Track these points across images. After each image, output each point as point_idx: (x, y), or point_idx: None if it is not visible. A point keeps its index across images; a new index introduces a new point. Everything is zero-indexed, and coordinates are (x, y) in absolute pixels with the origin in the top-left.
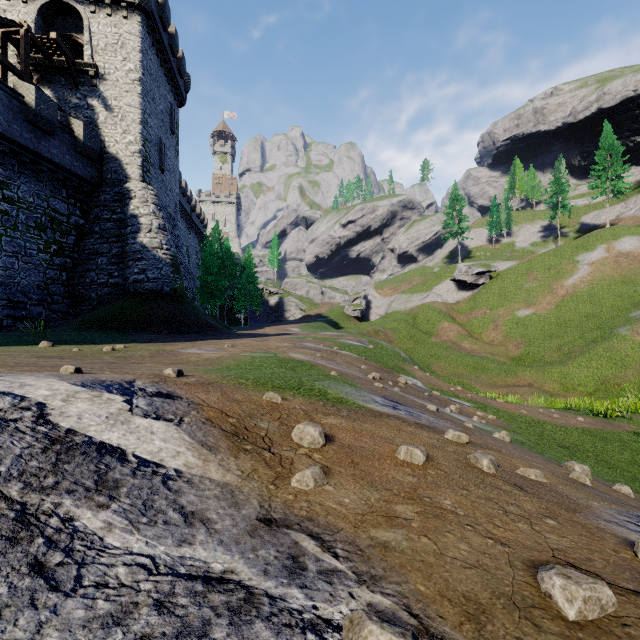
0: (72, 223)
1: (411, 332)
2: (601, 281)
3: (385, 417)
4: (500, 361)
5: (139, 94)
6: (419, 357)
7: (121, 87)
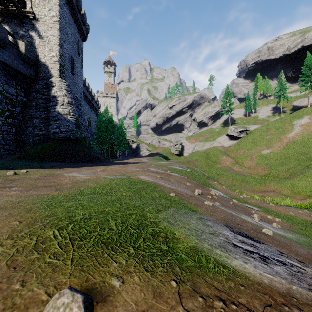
0: (19, 100)
1: (206, 162)
2: (307, 135)
3: (288, 311)
4: (255, 177)
5: (58, 29)
6: (211, 175)
7: (48, 25)
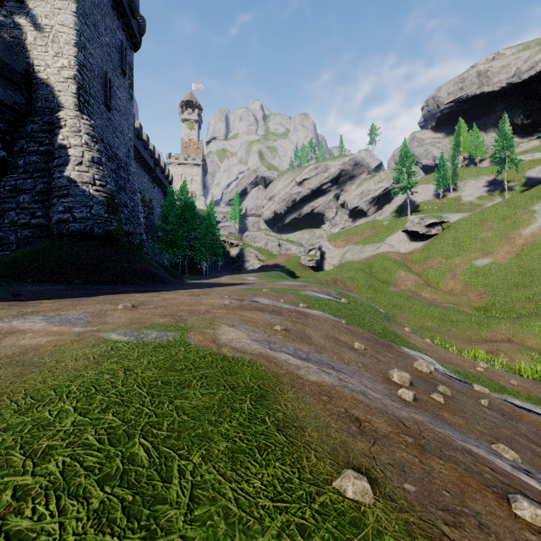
0: None
1: (369, 281)
2: None
3: None
4: (466, 312)
5: (73, 12)
6: (381, 307)
7: (53, 4)
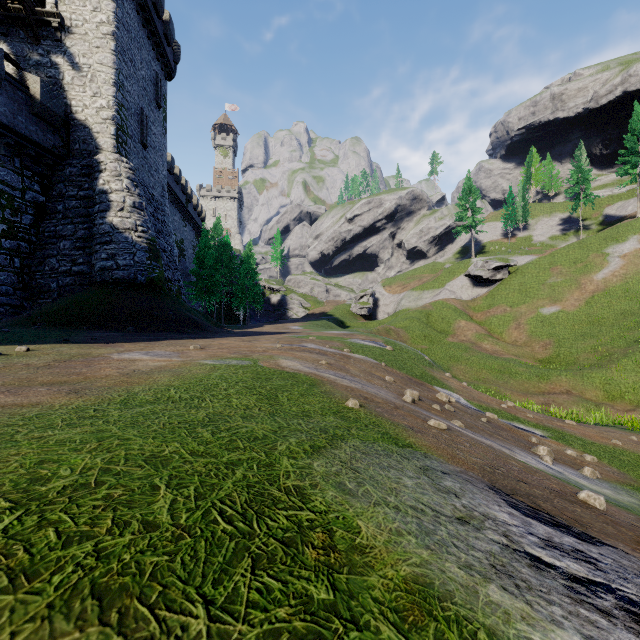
0: (28, 200)
1: (425, 331)
2: (636, 275)
3: None
4: (527, 364)
5: (112, 51)
6: (436, 359)
7: (91, 42)
